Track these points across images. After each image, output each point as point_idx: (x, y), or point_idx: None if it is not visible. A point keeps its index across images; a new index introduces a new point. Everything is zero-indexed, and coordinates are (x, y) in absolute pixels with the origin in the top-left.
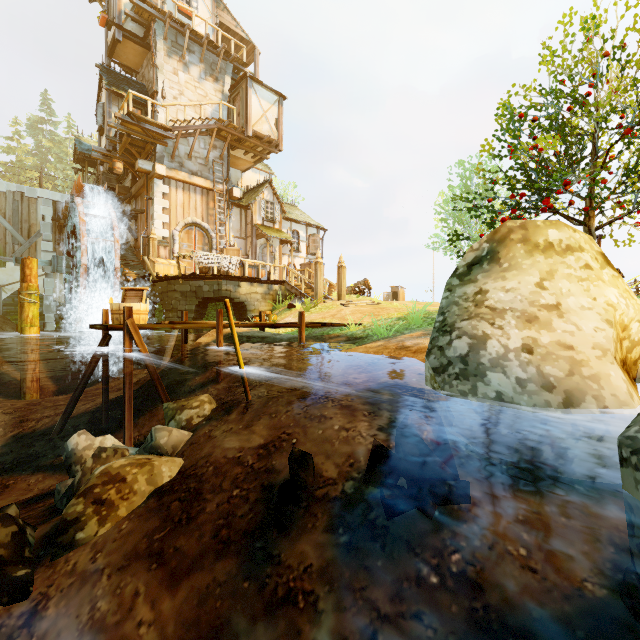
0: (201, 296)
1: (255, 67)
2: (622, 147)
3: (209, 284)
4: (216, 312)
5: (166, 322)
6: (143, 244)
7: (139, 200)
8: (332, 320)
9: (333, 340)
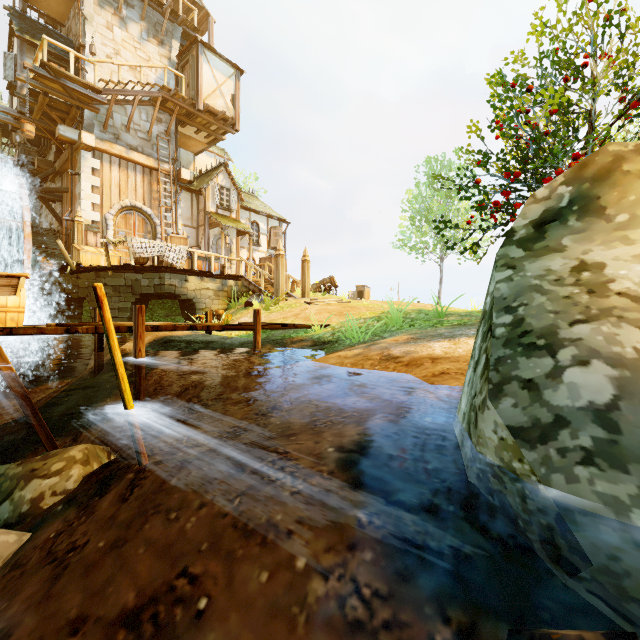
0: (138, 292)
1: (209, 36)
2: (624, 124)
3: (149, 277)
4: (134, 310)
5: (52, 324)
6: (66, 228)
7: (65, 177)
8: (295, 320)
9: (296, 345)
